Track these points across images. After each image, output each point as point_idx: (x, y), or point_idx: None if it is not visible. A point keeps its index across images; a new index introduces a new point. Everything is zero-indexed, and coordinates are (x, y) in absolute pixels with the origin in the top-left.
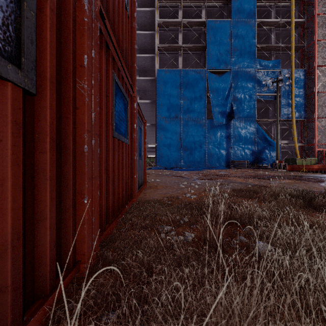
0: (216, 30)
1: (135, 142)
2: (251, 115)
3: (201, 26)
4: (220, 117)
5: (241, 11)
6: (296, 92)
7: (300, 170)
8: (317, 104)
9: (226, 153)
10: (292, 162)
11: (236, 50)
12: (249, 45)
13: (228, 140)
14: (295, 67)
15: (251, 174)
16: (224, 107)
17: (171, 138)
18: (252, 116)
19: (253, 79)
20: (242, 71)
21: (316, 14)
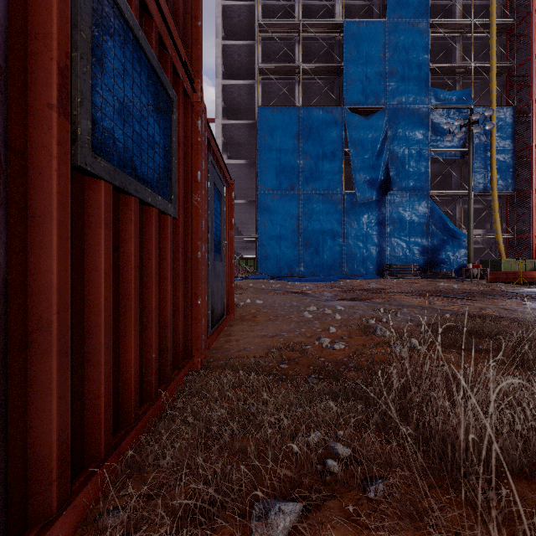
0: (361, 38)
1: (200, 217)
2: (421, 186)
3: (334, 32)
4: (367, 189)
5: (404, 6)
6: (498, 145)
7: (510, 280)
8: (535, 166)
9: (378, 250)
10: (492, 267)
11: (394, 72)
12: (417, 63)
13: (382, 228)
14: (497, 103)
15: (428, 288)
16: (375, 172)
17: (283, 226)
18: (422, 187)
19: (425, 122)
20: (405, 109)
21: (534, 10)
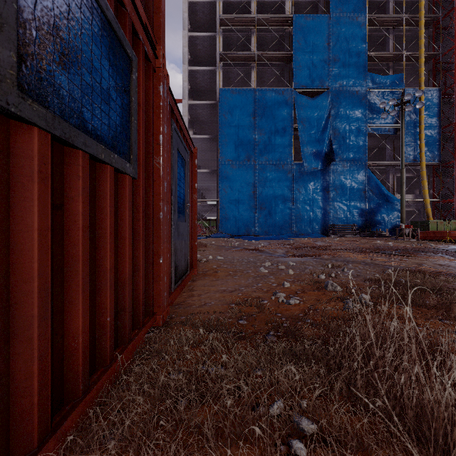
0: (308, 30)
1: (162, 179)
2: (360, 157)
3: (285, 25)
4: (313, 160)
5: (345, 2)
6: (426, 122)
7: (437, 239)
8: None
9: (323, 213)
10: (421, 227)
11: (337, 59)
12: (356, 52)
13: (326, 194)
14: (425, 86)
15: (367, 246)
16: (320, 145)
17: (241, 191)
18: (361, 158)
19: (363, 103)
20: (346, 91)
21: None
